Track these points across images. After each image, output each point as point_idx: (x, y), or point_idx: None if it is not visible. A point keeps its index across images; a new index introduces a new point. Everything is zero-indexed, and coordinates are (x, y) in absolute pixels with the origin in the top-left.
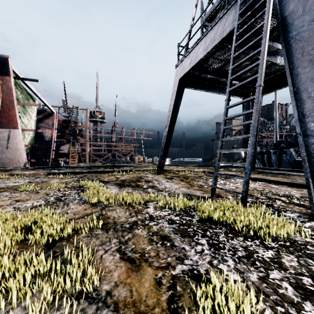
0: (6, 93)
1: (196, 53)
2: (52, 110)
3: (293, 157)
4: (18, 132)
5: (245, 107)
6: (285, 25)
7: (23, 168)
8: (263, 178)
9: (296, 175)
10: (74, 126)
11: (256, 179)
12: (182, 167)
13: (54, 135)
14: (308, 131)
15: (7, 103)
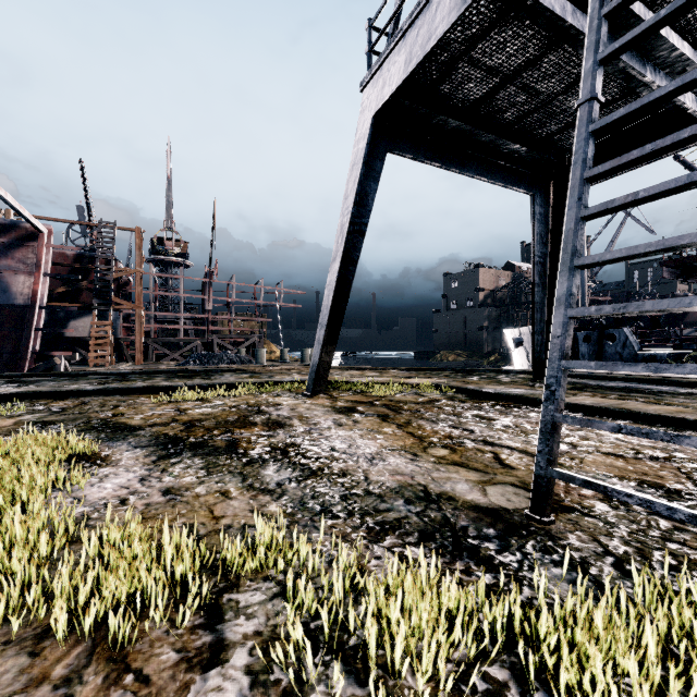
0: None
1: (425, 27)
2: (36, 224)
3: (630, 347)
4: None
5: (538, 218)
6: None
7: None
8: (625, 409)
9: (676, 395)
10: (104, 271)
11: (600, 411)
12: (376, 372)
13: (42, 290)
14: None
15: None
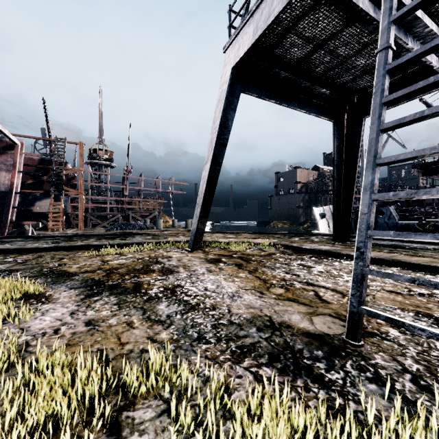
0: None
1: (266, 9)
2: (12, 139)
3: (393, 219)
4: None
5: (337, 136)
6: None
7: None
8: (396, 260)
9: (425, 250)
10: (58, 170)
11: (380, 261)
12: (233, 235)
13: (17, 181)
14: None
15: None
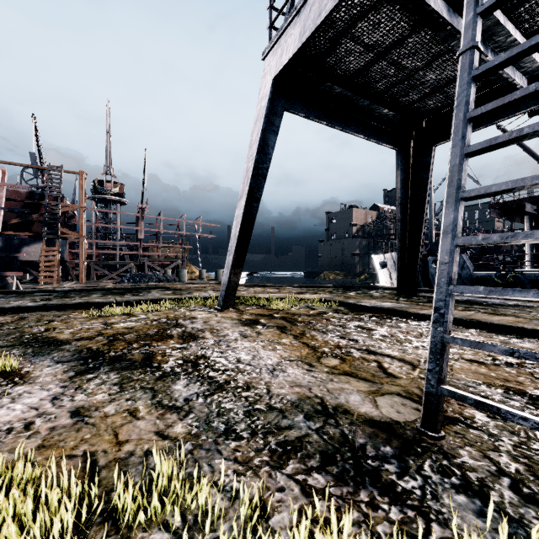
0: None
1: (316, 5)
2: None
3: (467, 269)
4: None
5: (401, 168)
6: None
7: None
8: (475, 320)
9: (507, 306)
10: (52, 206)
11: (455, 321)
12: (275, 288)
13: None
14: None
15: None
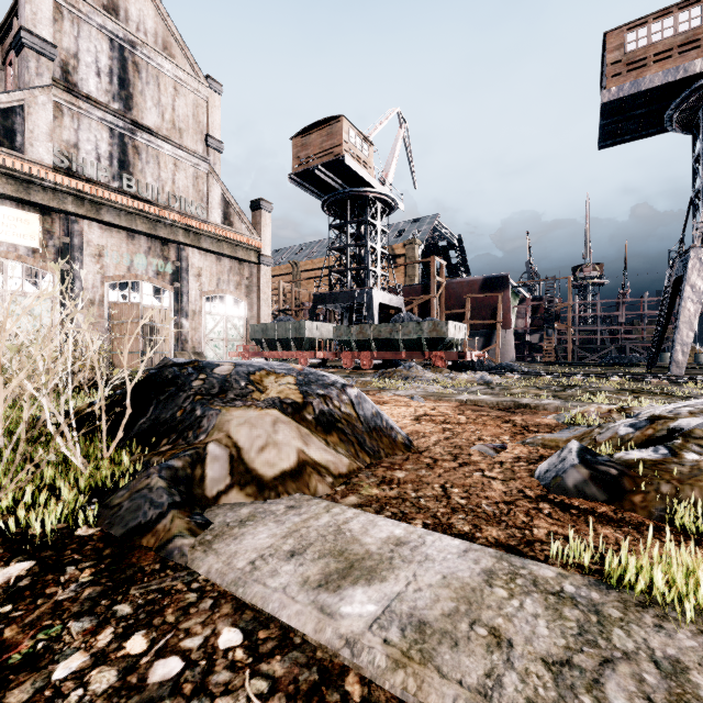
0: (505, 302)
1: None
2: (526, 296)
3: None
4: (511, 331)
5: None
6: (681, 294)
7: (513, 362)
8: None
9: None
10: (549, 308)
11: None
12: None
13: (528, 325)
14: (674, 343)
15: (505, 309)
